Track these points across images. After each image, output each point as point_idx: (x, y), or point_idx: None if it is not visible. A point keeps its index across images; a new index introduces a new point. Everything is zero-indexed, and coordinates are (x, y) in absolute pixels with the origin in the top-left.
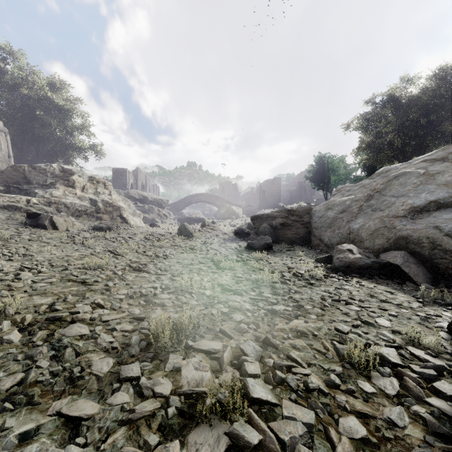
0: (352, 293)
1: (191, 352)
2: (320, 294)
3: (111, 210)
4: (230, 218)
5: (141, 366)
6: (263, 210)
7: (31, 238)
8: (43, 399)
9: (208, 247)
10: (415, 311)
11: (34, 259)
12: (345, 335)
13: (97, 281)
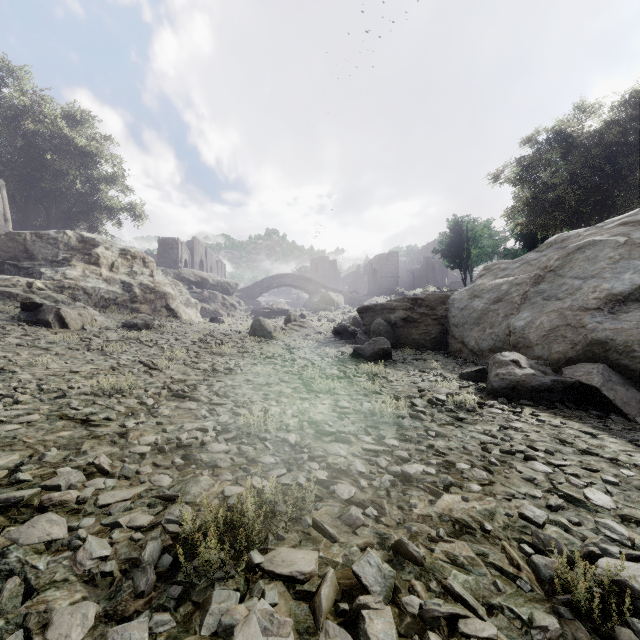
0: (530, 436)
1: (258, 578)
2: (479, 439)
3: (153, 299)
4: (327, 309)
5: (152, 624)
6: (374, 297)
7: (22, 342)
8: None
9: (295, 354)
10: None
11: (16, 378)
12: (542, 533)
13: (109, 418)
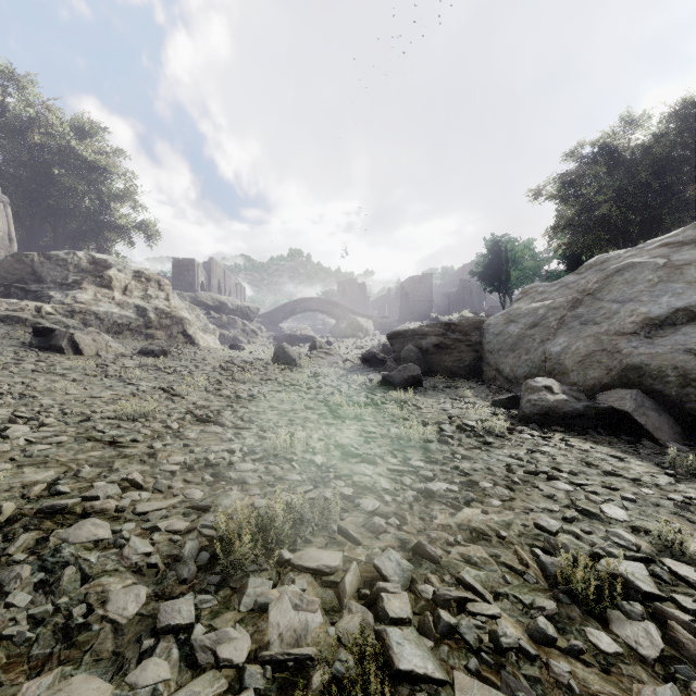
0: (556, 459)
1: (288, 571)
2: (505, 462)
3: (168, 324)
4: (355, 336)
5: (197, 602)
6: (406, 323)
7: (37, 368)
8: (7, 675)
9: (320, 382)
10: (664, 491)
11: (37, 403)
12: (553, 538)
13: (136, 440)
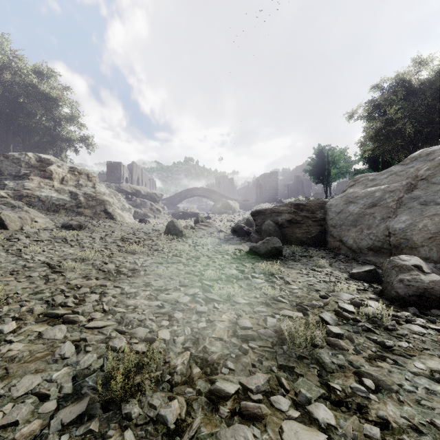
0: None
1: None
2: (439, 397)
3: (94, 205)
4: (226, 213)
5: None
6: (260, 204)
7: None
8: None
9: (199, 252)
10: None
11: None
12: None
13: None
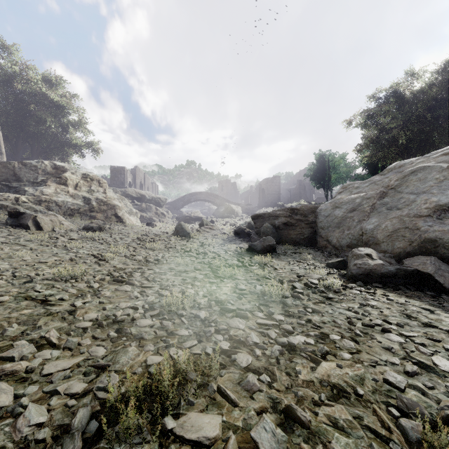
0: (383, 312)
1: (170, 442)
2: (345, 315)
3: (105, 209)
4: (229, 217)
5: None
6: (263, 208)
7: (6, 240)
8: None
9: (206, 249)
10: None
11: None
12: (405, 397)
13: (63, 299)
